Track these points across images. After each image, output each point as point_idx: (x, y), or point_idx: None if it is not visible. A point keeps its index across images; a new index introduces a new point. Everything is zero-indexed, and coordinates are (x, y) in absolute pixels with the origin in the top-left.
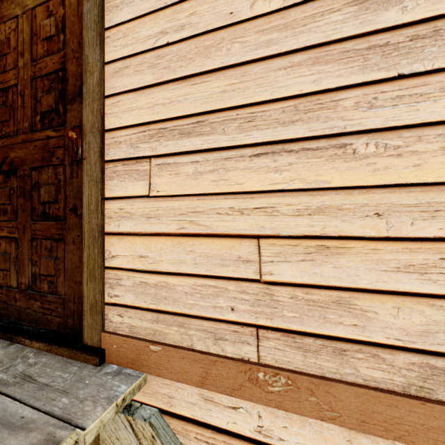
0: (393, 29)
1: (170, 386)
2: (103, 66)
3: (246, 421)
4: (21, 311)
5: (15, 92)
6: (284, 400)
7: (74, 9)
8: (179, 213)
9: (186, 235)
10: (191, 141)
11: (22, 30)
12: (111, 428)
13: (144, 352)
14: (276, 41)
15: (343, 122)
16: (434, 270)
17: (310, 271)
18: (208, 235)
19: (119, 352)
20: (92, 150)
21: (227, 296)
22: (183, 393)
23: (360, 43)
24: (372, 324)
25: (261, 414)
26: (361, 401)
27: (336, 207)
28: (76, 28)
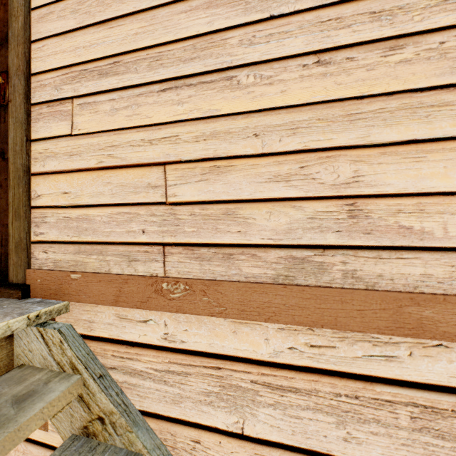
0: None
1: (90, 311)
2: (28, 11)
3: (155, 331)
4: None
5: None
6: (183, 304)
7: None
8: (98, 149)
9: (104, 168)
10: (109, 81)
11: None
12: (25, 343)
13: (65, 282)
14: None
15: (230, 58)
16: (295, 177)
17: (205, 189)
18: (123, 166)
19: (43, 285)
20: (17, 92)
21: (139, 220)
22: (101, 316)
23: None
24: (251, 229)
25: (167, 323)
26: (241, 293)
27: (225, 131)
28: None
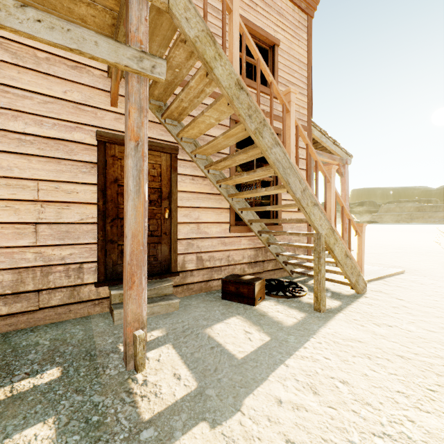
0: None
1: None
2: None
3: None
4: None
5: None
6: None
7: None
8: None
9: None
10: None
11: None
12: None
13: None
14: None
15: None
16: None
17: None
18: None
19: None
20: None
21: None
22: None
23: None
24: None
25: None
26: None
27: None
28: None
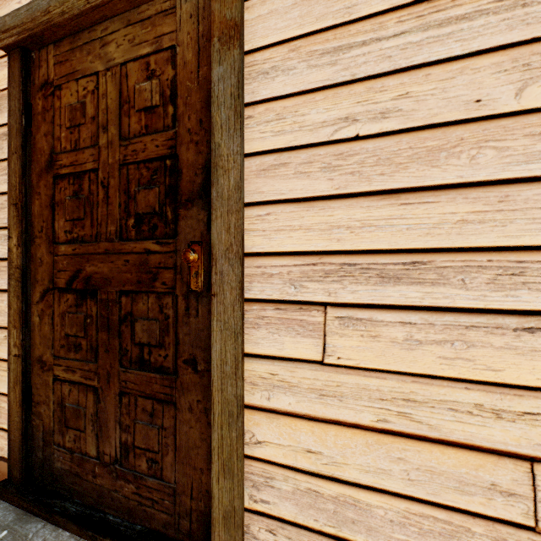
0: None
1: None
2: (242, 160)
3: None
4: (104, 492)
5: (94, 181)
6: None
7: (191, 70)
8: (377, 397)
9: (392, 433)
10: (401, 290)
11: (105, 93)
12: None
13: None
14: None
15: None
16: None
17: None
18: (432, 439)
19: None
20: (227, 284)
21: (469, 540)
22: None
23: None
24: None
25: None
26: None
27: None
28: (195, 99)
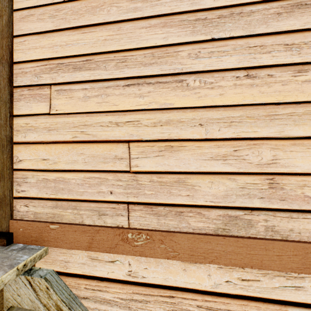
0: (209, 10)
1: (66, 254)
2: (11, 12)
3: (120, 269)
4: None
5: None
6: (144, 249)
7: None
8: (72, 126)
9: (78, 142)
10: (82, 74)
11: None
12: (13, 288)
13: (45, 231)
14: (140, 8)
15: (181, 66)
16: (230, 157)
17: (161, 163)
18: (94, 141)
19: (25, 233)
20: (2, 77)
21: (107, 184)
22: (76, 258)
23: (191, 16)
24: (197, 193)
25: (131, 263)
26: (191, 242)
27: (177, 120)
28: None
